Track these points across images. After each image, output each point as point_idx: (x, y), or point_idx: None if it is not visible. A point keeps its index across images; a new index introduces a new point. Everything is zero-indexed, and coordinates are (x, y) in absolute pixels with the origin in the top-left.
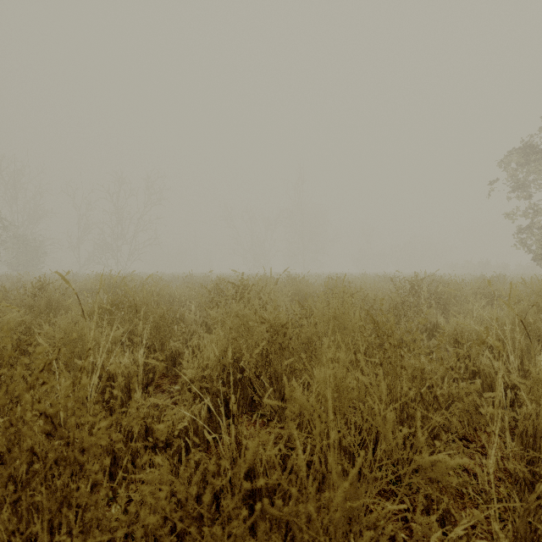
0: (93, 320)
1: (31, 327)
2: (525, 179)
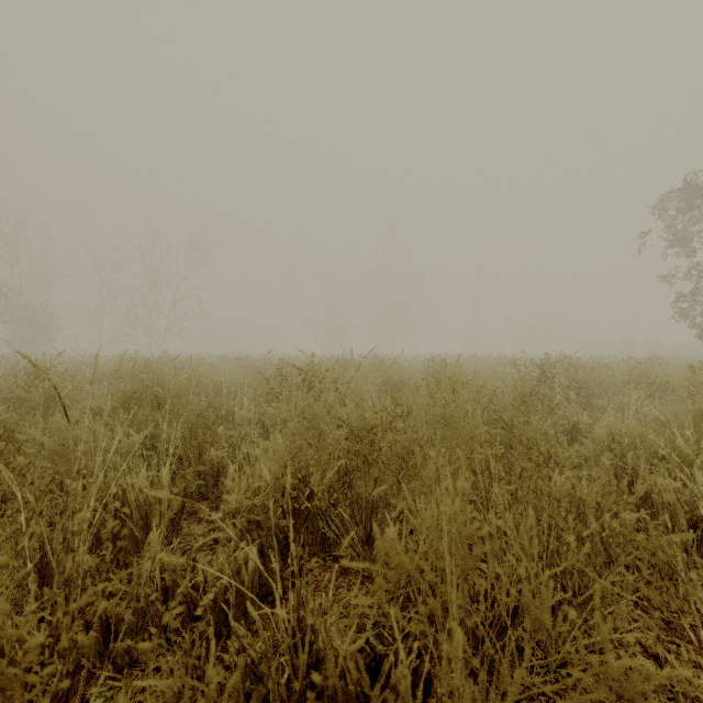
0: (83, 425)
1: (14, 430)
2: (687, 231)
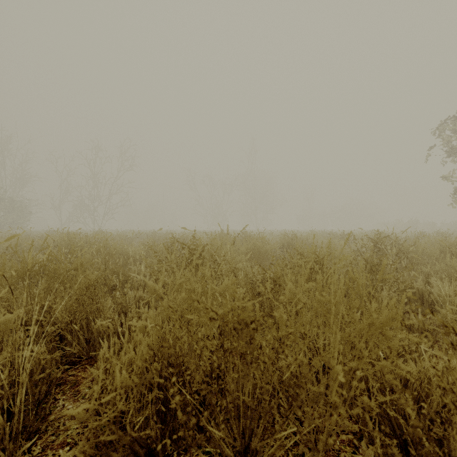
0: None
1: None
2: None
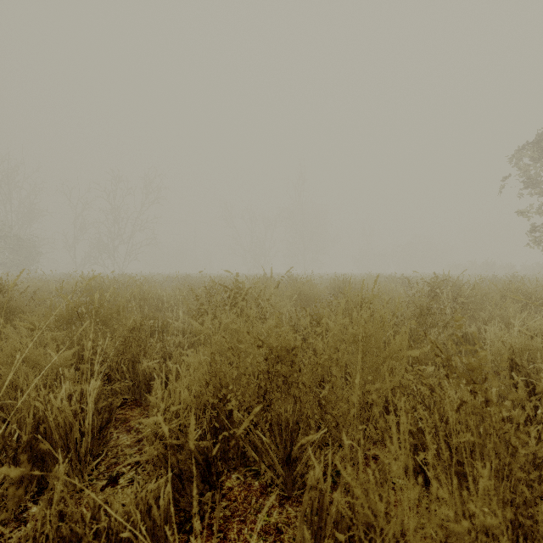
0: None
1: None
2: (539, 175)
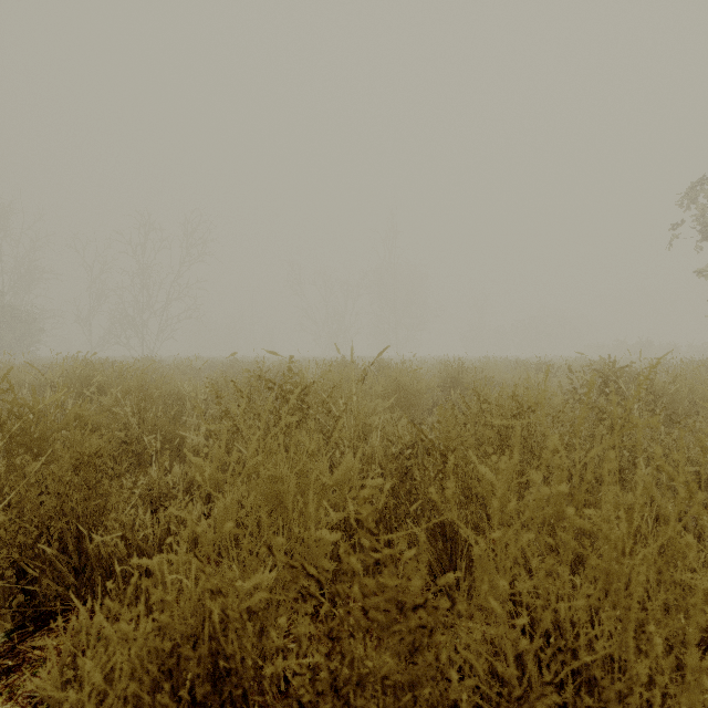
0: None
1: None
2: None
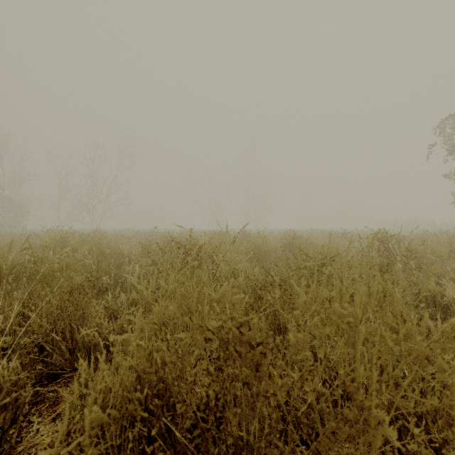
0: None
1: None
2: None
